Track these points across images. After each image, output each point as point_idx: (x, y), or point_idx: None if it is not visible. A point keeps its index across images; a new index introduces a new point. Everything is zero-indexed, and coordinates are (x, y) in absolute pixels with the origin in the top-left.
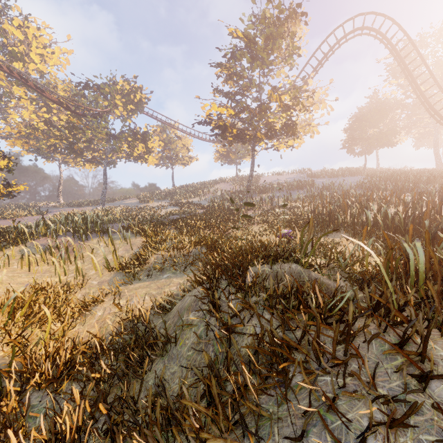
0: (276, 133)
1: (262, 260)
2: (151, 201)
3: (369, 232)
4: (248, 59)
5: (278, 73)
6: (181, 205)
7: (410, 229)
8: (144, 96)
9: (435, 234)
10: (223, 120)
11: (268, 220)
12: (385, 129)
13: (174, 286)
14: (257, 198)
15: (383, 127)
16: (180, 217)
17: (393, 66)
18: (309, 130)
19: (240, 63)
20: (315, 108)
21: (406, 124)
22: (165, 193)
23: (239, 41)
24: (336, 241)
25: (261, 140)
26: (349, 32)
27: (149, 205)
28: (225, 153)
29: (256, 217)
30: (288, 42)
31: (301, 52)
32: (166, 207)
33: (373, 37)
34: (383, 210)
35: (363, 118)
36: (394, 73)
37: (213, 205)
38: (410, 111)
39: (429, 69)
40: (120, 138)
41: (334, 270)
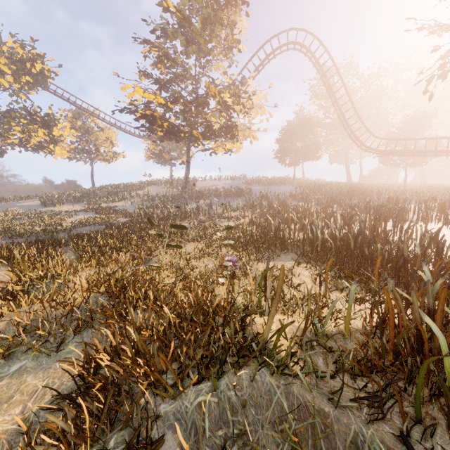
0: (214, 134)
1: (196, 377)
2: (59, 204)
3: (318, 254)
4: (182, 42)
5: (217, 66)
6: (99, 211)
7: (378, 261)
8: (47, 68)
9: (400, 266)
10: (150, 109)
11: (206, 236)
12: (310, 143)
13: (19, 405)
14: (194, 204)
15: (308, 142)
16: (87, 232)
17: (316, 88)
18: (249, 134)
19: (173, 45)
20: (254, 112)
21: (325, 141)
22: (81, 194)
23: (171, 16)
24: (287, 268)
25: (197, 140)
26: (283, 44)
27: (55, 209)
28: (158, 152)
29: (191, 232)
30: (227, 32)
31: (241, 48)
32: (77, 213)
33: (304, 54)
34: (330, 227)
35: (292, 131)
36: (317, 94)
37: (140, 213)
38: (328, 130)
39: (348, 93)
40: (8, 118)
41: (313, 348)
